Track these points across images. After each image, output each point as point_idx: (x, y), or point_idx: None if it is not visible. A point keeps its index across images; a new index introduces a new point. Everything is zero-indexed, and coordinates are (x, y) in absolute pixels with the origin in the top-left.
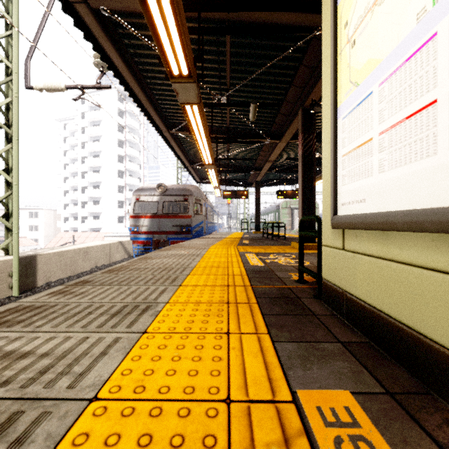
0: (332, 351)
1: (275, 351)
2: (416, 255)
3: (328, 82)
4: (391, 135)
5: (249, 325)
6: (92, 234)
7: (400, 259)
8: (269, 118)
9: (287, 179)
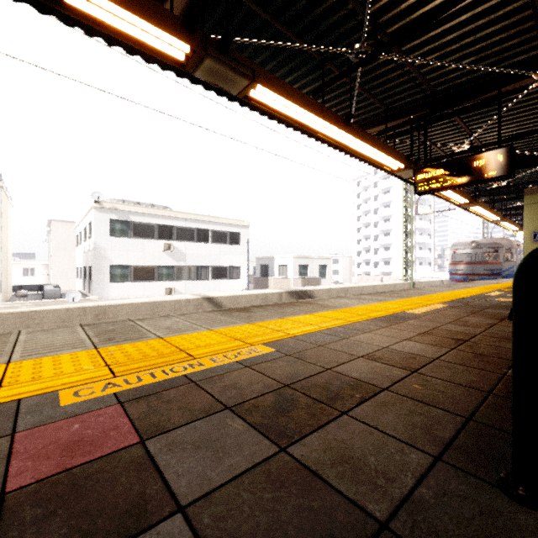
0: None
1: None
2: None
3: None
4: None
5: None
6: (385, 278)
7: None
8: None
9: None
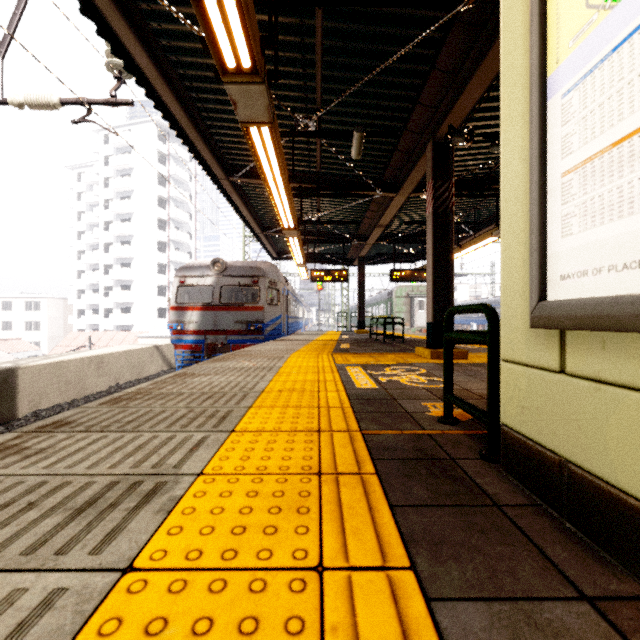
0: (581, 634)
1: None
2: None
3: (518, 37)
4: None
5: (366, 541)
6: (120, 334)
7: None
8: (380, 158)
9: (404, 253)
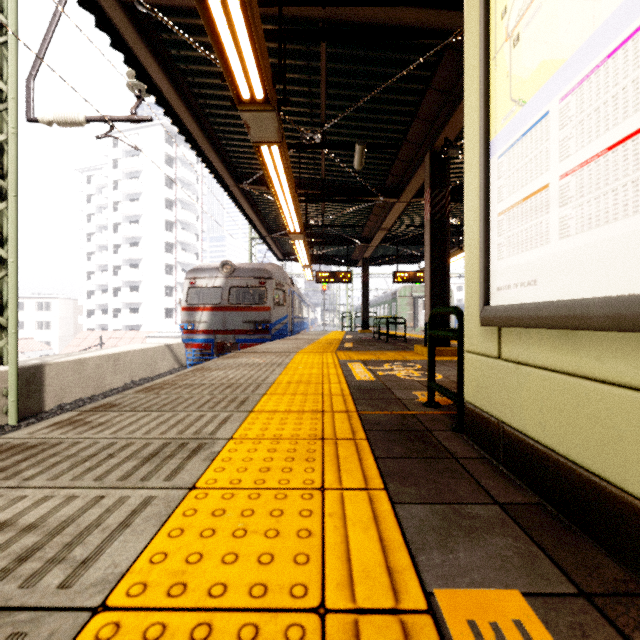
0: (487, 518)
1: (396, 520)
2: (625, 368)
3: (475, 103)
4: (581, 177)
5: (355, 476)
6: (129, 334)
7: (596, 374)
8: (382, 166)
9: (407, 255)
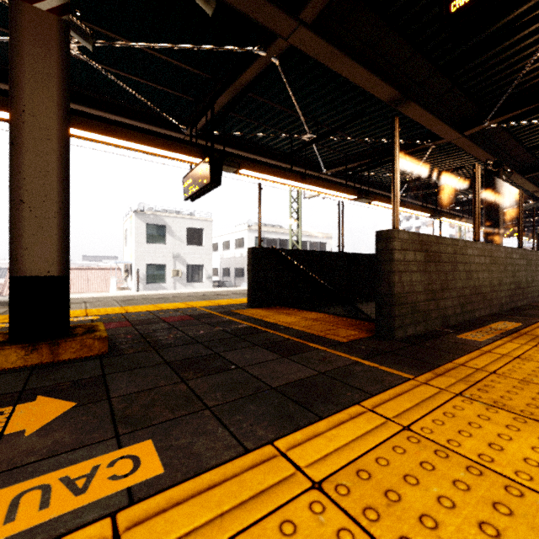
0: None
1: None
2: None
3: None
4: None
5: None
6: None
7: None
8: None
9: None
